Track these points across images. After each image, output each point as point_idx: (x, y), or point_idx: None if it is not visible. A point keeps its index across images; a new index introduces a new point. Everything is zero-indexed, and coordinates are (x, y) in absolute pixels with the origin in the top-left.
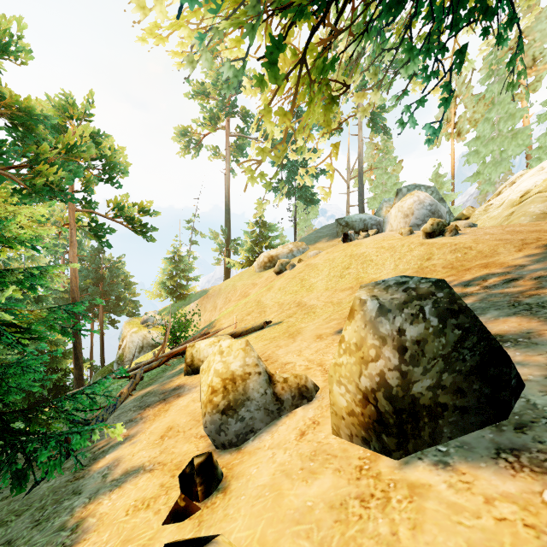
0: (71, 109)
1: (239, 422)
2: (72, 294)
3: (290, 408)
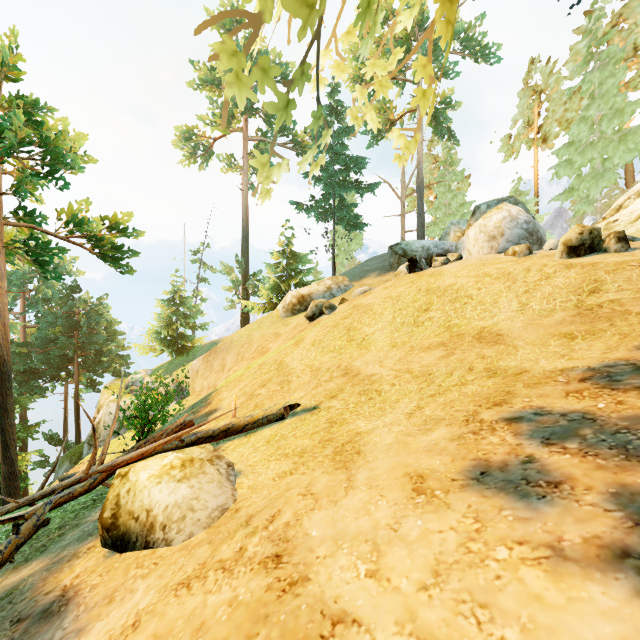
0: None
1: None
2: None
3: None
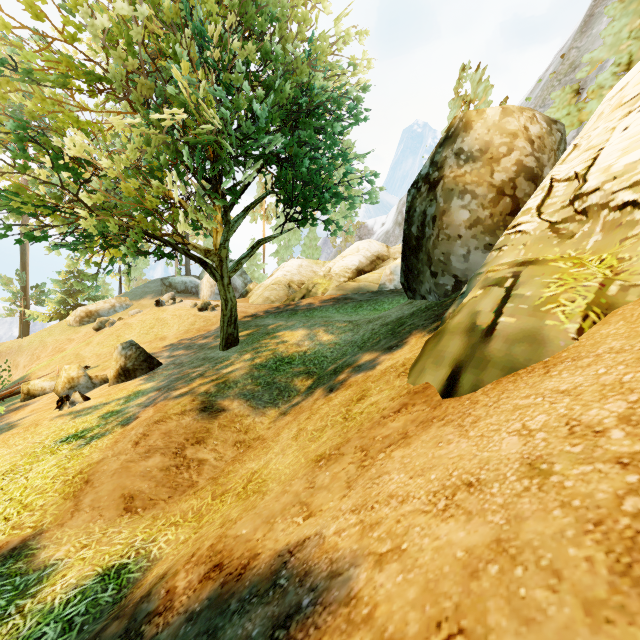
0: None
1: (77, 390)
2: None
3: (98, 386)
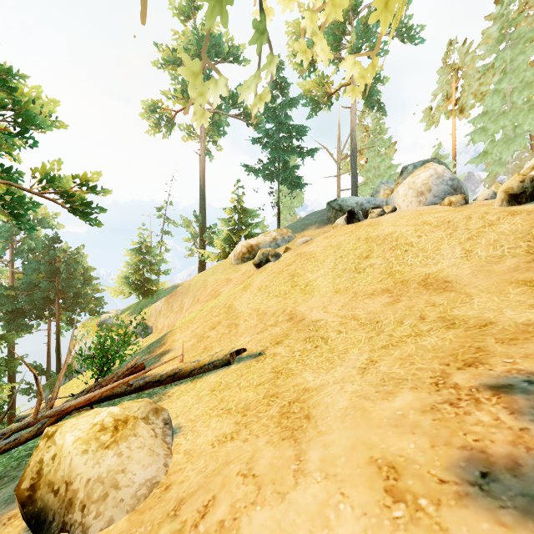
0: None
1: None
2: None
3: None
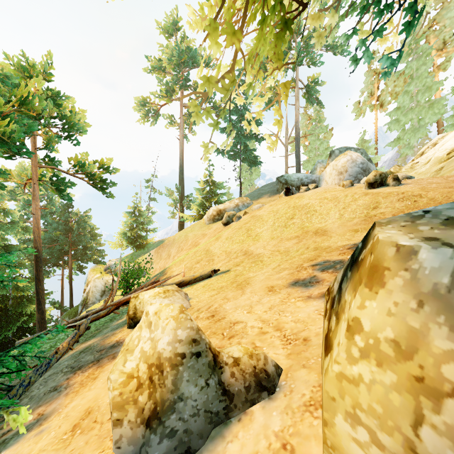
0: (31, 70)
1: (166, 439)
2: (34, 244)
3: (243, 405)
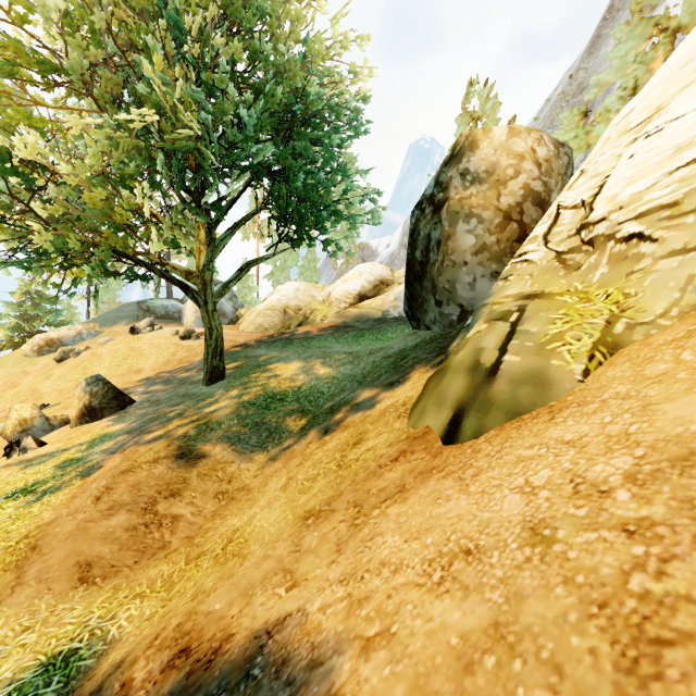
0: None
1: (31, 434)
2: None
3: (57, 428)
